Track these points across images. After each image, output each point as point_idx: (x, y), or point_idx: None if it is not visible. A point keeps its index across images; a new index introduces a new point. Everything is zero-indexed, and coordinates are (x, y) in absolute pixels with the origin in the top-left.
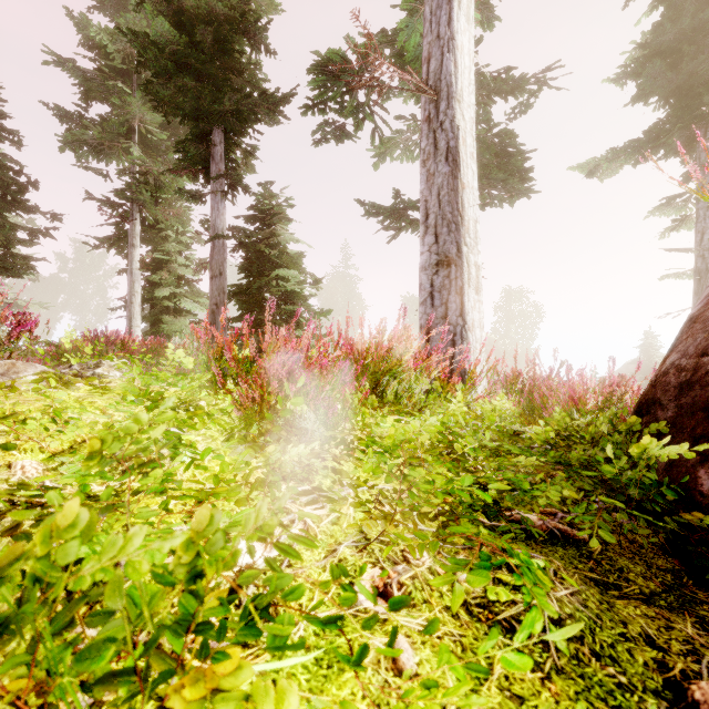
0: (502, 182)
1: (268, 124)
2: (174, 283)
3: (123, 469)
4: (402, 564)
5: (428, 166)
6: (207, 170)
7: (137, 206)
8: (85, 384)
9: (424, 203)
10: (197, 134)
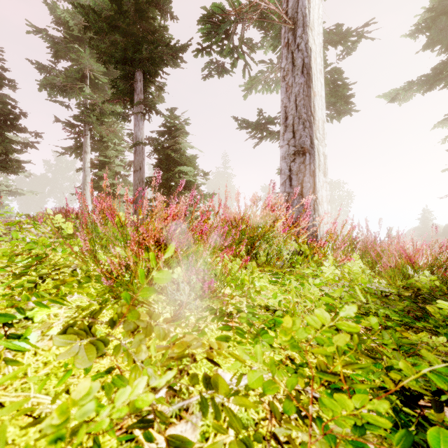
0: (333, 104)
1: (172, 67)
2: (112, 176)
3: None
4: None
5: (287, 80)
6: (132, 99)
7: (88, 126)
8: None
9: (284, 108)
10: (125, 75)
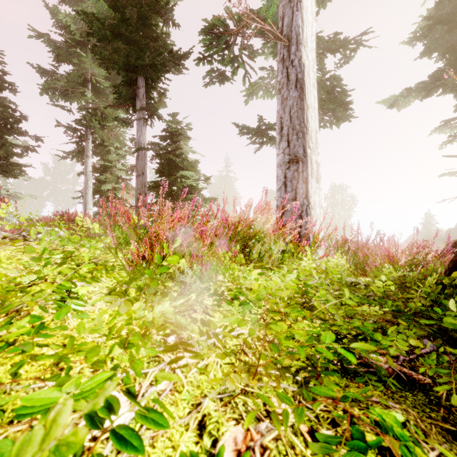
0: (332, 110)
1: (174, 73)
2: (114, 180)
3: (18, 318)
4: (265, 421)
5: (282, 93)
6: (134, 104)
7: (90, 130)
8: (12, 245)
9: (280, 119)
10: (127, 81)
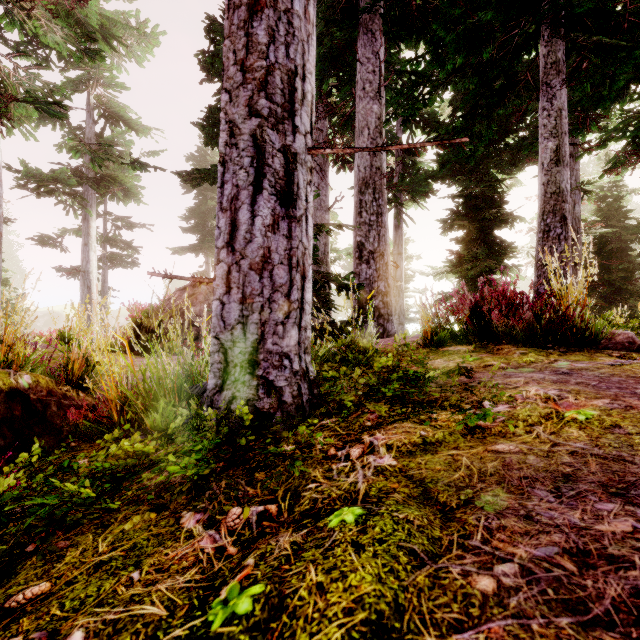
0: (126, 261)
1: None
2: None
3: None
4: None
5: (83, 287)
6: None
7: None
8: None
9: (82, 296)
10: None
